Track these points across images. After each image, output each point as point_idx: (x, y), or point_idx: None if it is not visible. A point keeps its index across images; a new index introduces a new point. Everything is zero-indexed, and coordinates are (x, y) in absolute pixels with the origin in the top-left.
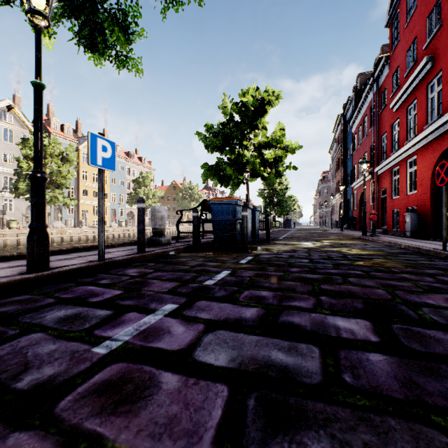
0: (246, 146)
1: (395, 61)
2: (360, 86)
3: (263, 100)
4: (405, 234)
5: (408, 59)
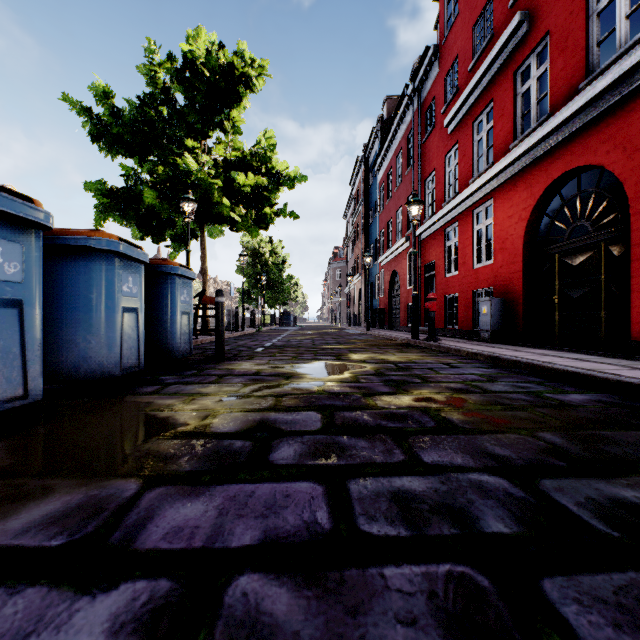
0: (194, 152)
1: (450, 51)
2: (388, 115)
3: (232, 67)
4: (480, 336)
5: (475, 40)
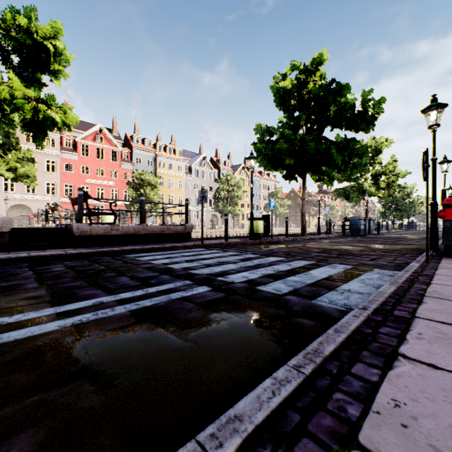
0: (365, 178)
1: None
2: None
3: (378, 147)
4: None
5: None
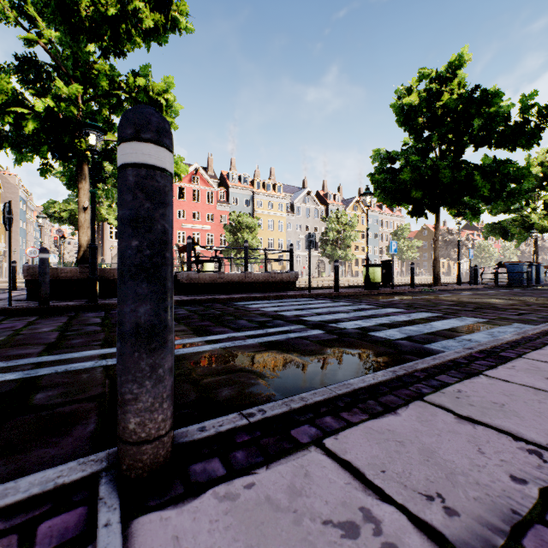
0: (533, 208)
1: None
2: None
3: None
4: None
5: None
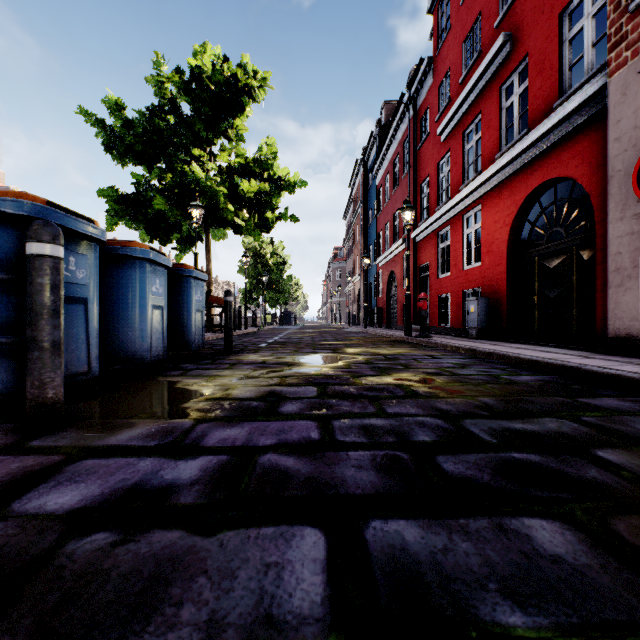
0: (200, 160)
1: (443, 63)
2: (386, 119)
3: (236, 79)
4: (468, 333)
5: (465, 54)
